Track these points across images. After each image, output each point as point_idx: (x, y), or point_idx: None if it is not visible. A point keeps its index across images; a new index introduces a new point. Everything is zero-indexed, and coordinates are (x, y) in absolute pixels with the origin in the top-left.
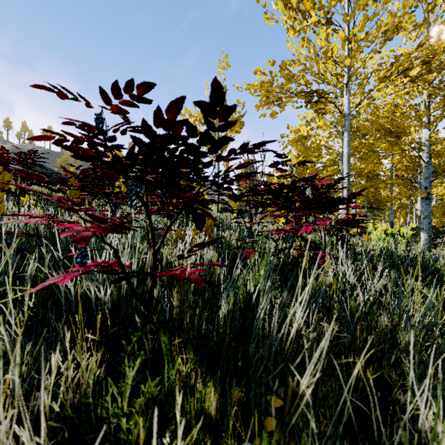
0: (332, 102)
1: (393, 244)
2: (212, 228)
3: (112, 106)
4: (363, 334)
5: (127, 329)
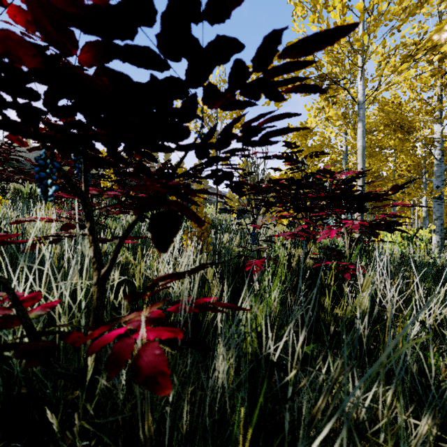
0: (344, 88)
1: (411, 248)
2: (208, 231)
3: (11, 7)
4: (413, 379)
5: (72, 391)
